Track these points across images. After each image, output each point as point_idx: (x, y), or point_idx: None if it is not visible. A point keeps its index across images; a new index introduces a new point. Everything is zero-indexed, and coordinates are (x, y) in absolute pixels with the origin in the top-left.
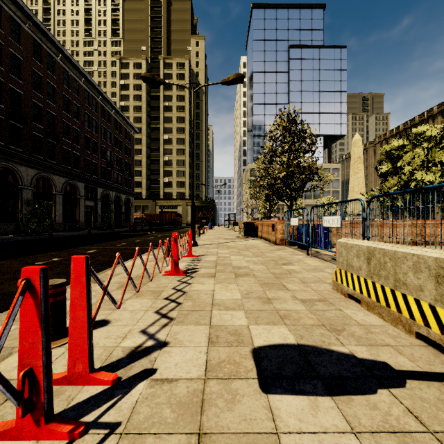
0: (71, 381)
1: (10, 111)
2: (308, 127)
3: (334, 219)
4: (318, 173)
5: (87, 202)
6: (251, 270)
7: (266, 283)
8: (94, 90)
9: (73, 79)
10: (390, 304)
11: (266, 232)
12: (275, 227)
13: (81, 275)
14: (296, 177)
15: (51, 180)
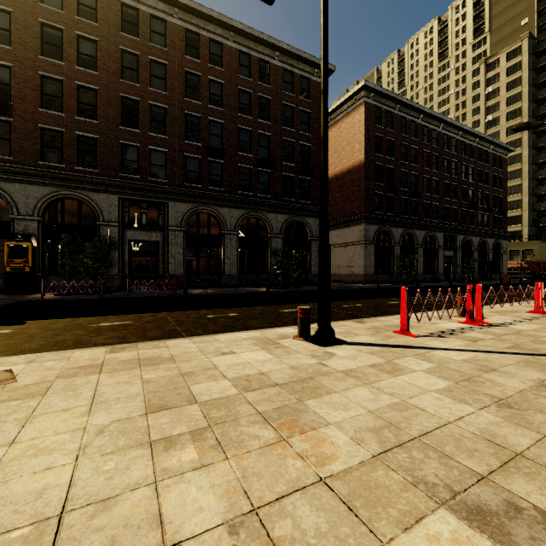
0: (475, 322)
1: (387, 186)
2: None
3: None
4: None
5: (446, 252)
6: None
7: None
8: (452, 130)
9: (432, 131)
10: None
11: None
12: None
13: (479, 290)
14: None
15: (414, 235)
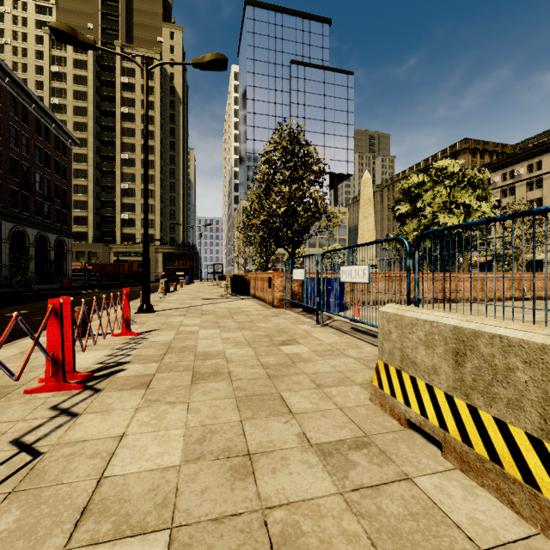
0: None
1: None
2: (315, 150)
3: (357, 270)
4: (326, 211)
5: None
6: (226, 362)
7: (249, 395)
8: None
9: None
10: (536, 480)
11: (260, 288)
12: (271, 283)
13: None
14: (300, 214)
15: None
